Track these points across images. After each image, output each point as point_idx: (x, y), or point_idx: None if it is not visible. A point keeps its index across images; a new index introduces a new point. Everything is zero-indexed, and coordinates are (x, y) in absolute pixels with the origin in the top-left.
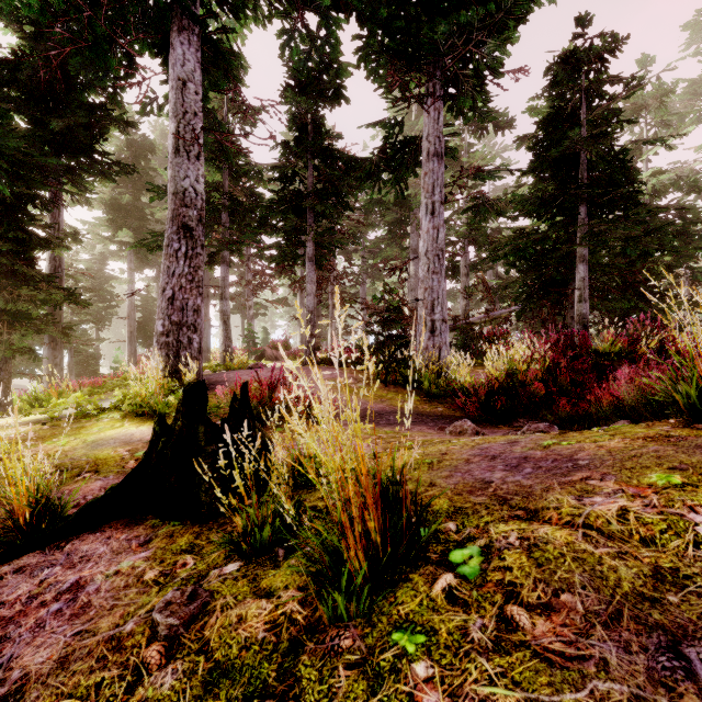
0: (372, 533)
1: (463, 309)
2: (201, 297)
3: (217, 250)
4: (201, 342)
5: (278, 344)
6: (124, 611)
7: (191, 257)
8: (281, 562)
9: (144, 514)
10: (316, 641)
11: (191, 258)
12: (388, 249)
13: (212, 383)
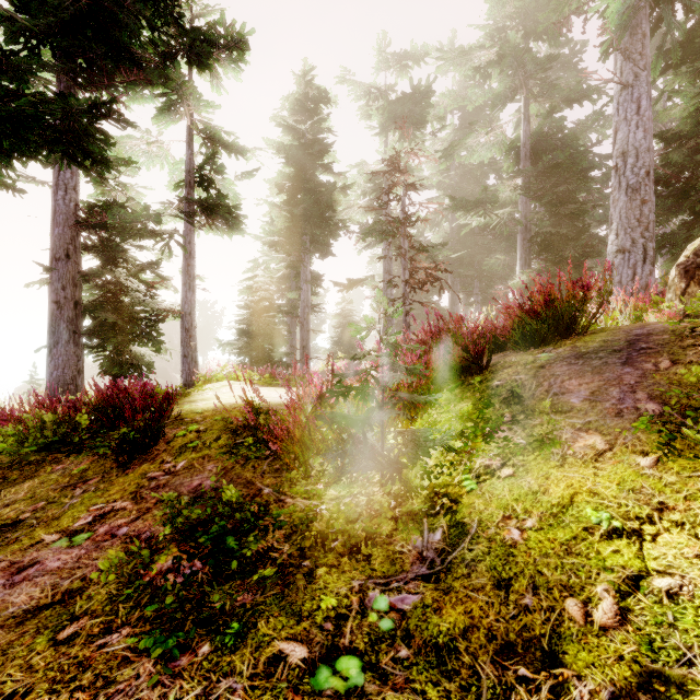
0: None
1: None
2: None
3: None
4: None
5: None
6: None
7: None
8: None
9: None
10: None
11: None
12: None
13: None
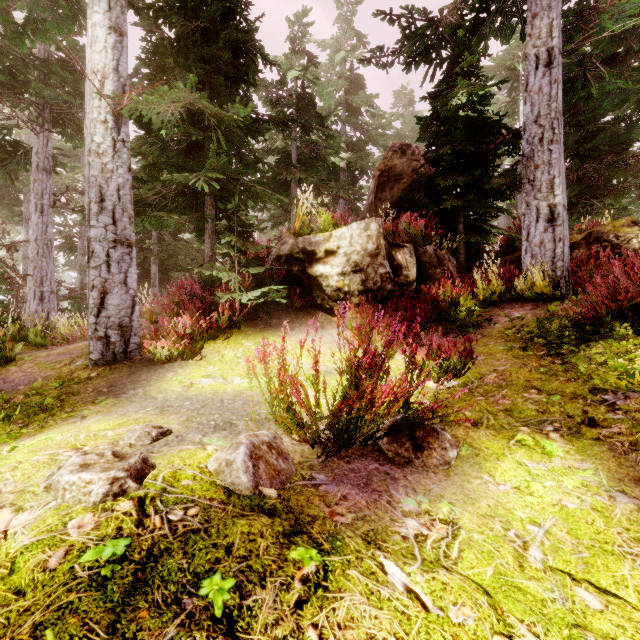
0: None
1: (80, 282)
2: None
3: None
4: None
5: None
6: None
7: None
8: None
9: None
10: None
11: None
12: None
13: None
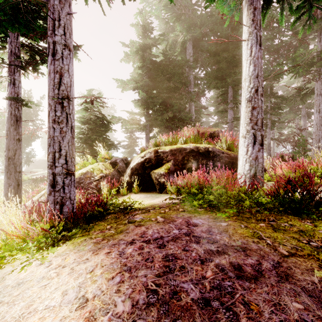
0: None
1: None
2: None
3: (233, 127)
4: None
5: None
6: None
7: None
8: None
9: None
10: None
11: None
12: (288, 115)
13: None
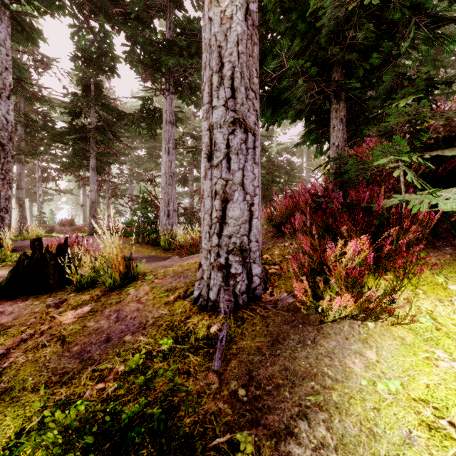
0: (122, 272)
1: (190, 204)
2: (11, 190)
3: (15, 154)
4: (10, 220)
5: (65, 222)
6: (32, 308)
7: (3, 163)
8: (91, 289)
9: (15, 295)
10: (105, 296)
11: (3, 164)
12: (148, 163)
13: (19, 247)
